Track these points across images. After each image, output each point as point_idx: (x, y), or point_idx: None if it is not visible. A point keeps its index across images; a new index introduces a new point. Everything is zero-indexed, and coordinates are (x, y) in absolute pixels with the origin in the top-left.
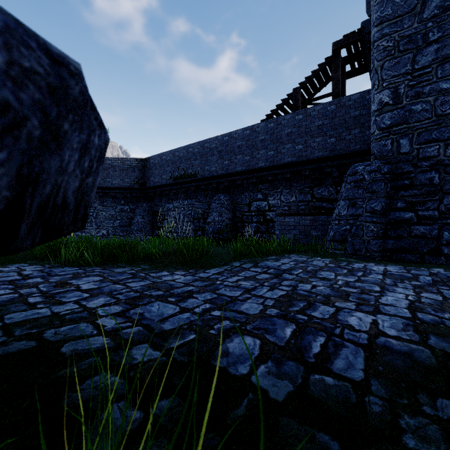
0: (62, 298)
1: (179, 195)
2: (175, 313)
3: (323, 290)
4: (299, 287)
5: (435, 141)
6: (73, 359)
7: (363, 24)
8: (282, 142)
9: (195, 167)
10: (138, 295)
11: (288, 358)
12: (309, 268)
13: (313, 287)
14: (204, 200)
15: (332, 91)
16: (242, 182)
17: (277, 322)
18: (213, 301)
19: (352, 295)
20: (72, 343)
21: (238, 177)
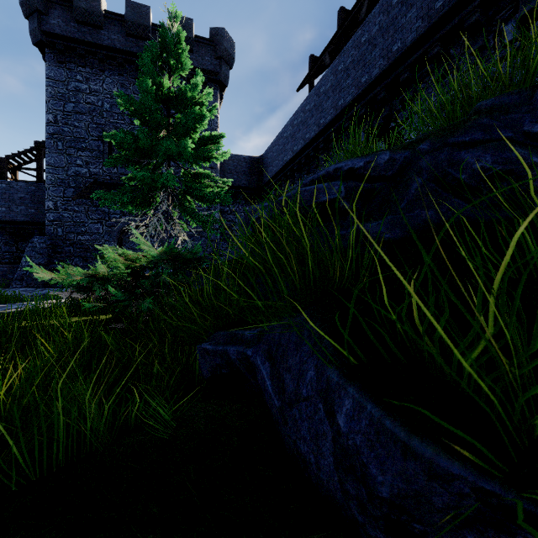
0: None
1: None
2: None
3: None
4: None
5: (73, 233)
6: None
7: None
8: None
9: None
10: None
11: None
12: None
13: None
14: None
15: (37, 173)
16: None
17: None
18: None
19: None
20: None
21: None
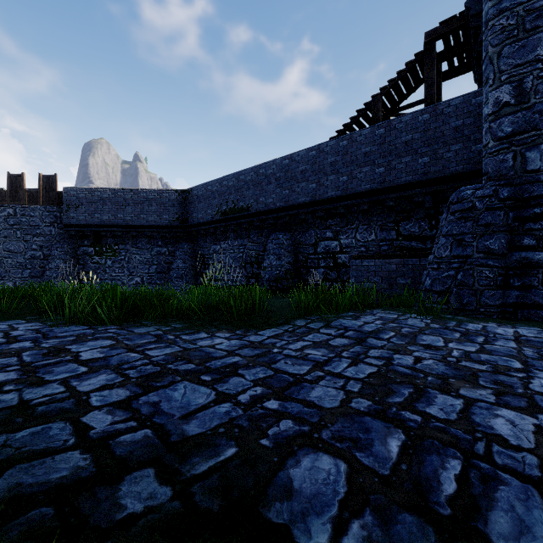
0: (46, 374)
1: (228, 234)
2: (208, 403)
3: (434, 365)
4: (395, 360)
5: None
6: (4, 511)
7: (468, 5)
8: (358, 164)
9: (247, 199)
10: (157, 370)
11: (401, 506)
12: (403, 329)
13: (418, 361)
14: (258, 239)
15: (425, 96)
16: (307, 217)
17: (371, 425)
18: (267, 383)
19: (482, 376)
20: (21, 468)
21: (301, 210)
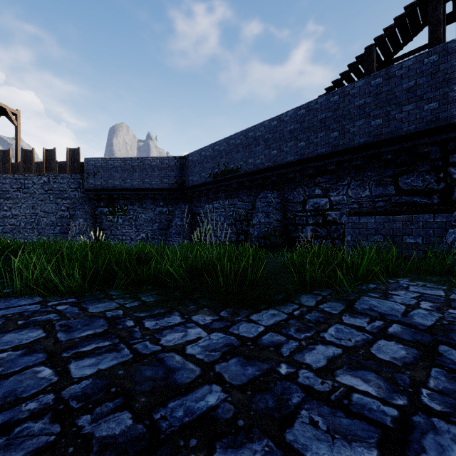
0: None
1: (219, 195)
2: None
3: None
4: None
5: None
6: None
7: None
8: (350, 118)
9: (236, 161)
10: (46, 443)
11: None
12: None
13: None
14: (247, 198)
15: (429, 38)
16: (295, 175)
17: None
18: None
19: None
20: None
21: (289, 169)
